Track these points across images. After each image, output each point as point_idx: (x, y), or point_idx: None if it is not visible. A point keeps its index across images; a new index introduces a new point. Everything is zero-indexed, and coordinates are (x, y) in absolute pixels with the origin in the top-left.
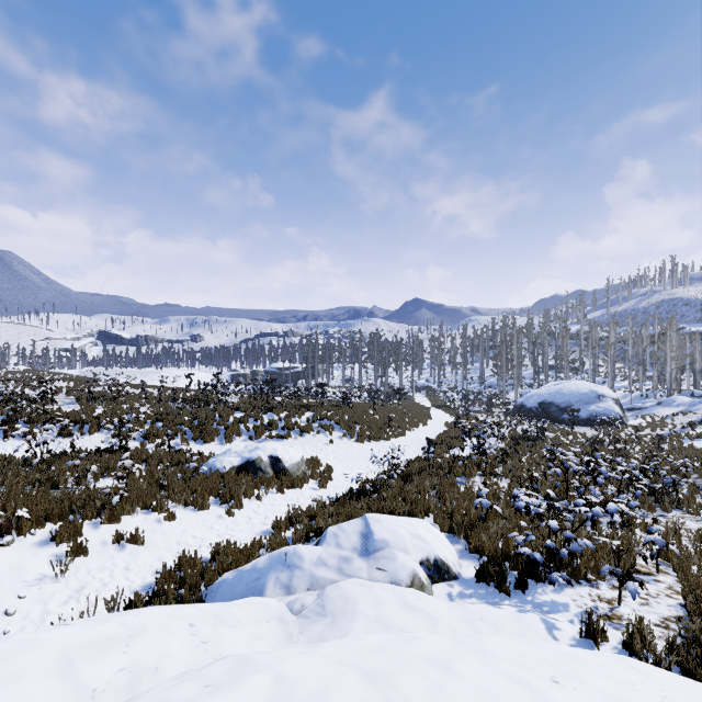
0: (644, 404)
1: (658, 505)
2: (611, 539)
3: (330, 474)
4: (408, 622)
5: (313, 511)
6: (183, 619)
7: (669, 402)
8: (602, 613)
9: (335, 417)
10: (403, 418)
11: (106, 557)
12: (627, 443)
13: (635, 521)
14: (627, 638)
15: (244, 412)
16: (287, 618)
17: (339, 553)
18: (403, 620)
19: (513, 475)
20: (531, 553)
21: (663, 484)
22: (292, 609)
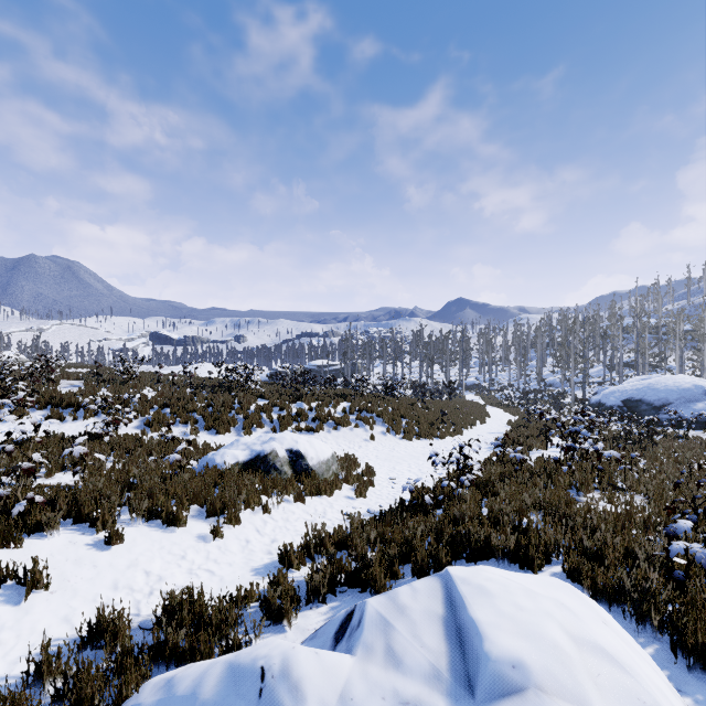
0: None
1: None
2: None
3: (371, 477)
4: None
5: (344, 535)
6: None
7: None
8: None
9: (376, 408)
10: (456, 414)
11: None
12: None
13: None
14: None
15: (268, 400)
16: None
17: (395, 686)
18: None
19: (646, 490)
20: None
21: None
22: None
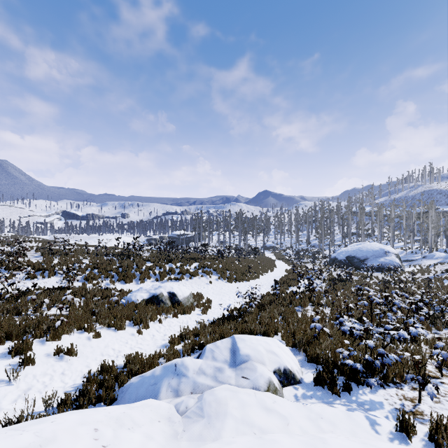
0: (414, 257)
1: (432, 325)
2: (405, 350)
3: (209, 304)
4: (266, 422)
5: (197, 330)
6: (90, 424)
7: (431, 256)
8: (408, 410)
9: (213, 266)
10: (257, 266)
11: (49, 366)
12: (406, 283)
13: (419, 337)
14: (433, 433)
15: (152, 263)
16: (174, 418)
17: (214, 364)
18: (262, 420)
19: (333, 305)
20: (353, 364)
21: (434, 311)
22: (178, 410)
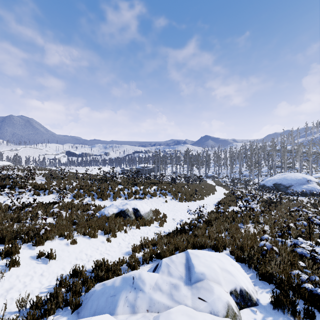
0: None
1: None
2: None
3: (165, 219)
4: None
5: (155, 241)
6: None
7: None
8: None
9: (168, 189)
10: (202, 190)
11: (31, 267)
12: None
13: None
14: None
15: (123, 186)
16: None
17: (170, 280)
18: None
19: (270, 223)
20: (313, 288)
21: None
22: None
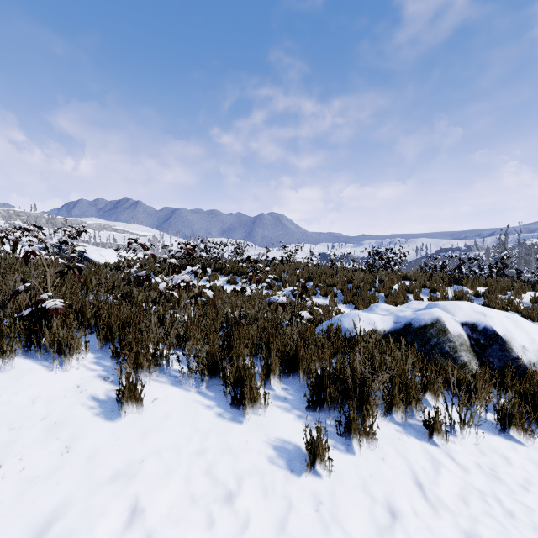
0: None
1: None
2: None
3: None
4: None
5: None
6: None
7: None
8: None
9: None
10: None
11: None
12: None
13: None
14: None
15: (414, 282)
16: None
17: None
18: None
19: None
20: None
21: None
22: None
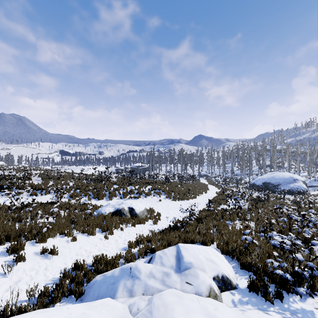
0: (317, 184)
1: None
2: None
3: (159, 217)
4: None
5: (149, 237)
6: None
7: None
8: None
9: (162, 188)
10: (195, 189)
11: (36, 262)
12: (314, 204)
13: None
14: None
15: (118, 185)
16: None
17: (162, 269)
18: None
19: (256, 220)
20: (283, 274)
21: None
22: (131, 311)
